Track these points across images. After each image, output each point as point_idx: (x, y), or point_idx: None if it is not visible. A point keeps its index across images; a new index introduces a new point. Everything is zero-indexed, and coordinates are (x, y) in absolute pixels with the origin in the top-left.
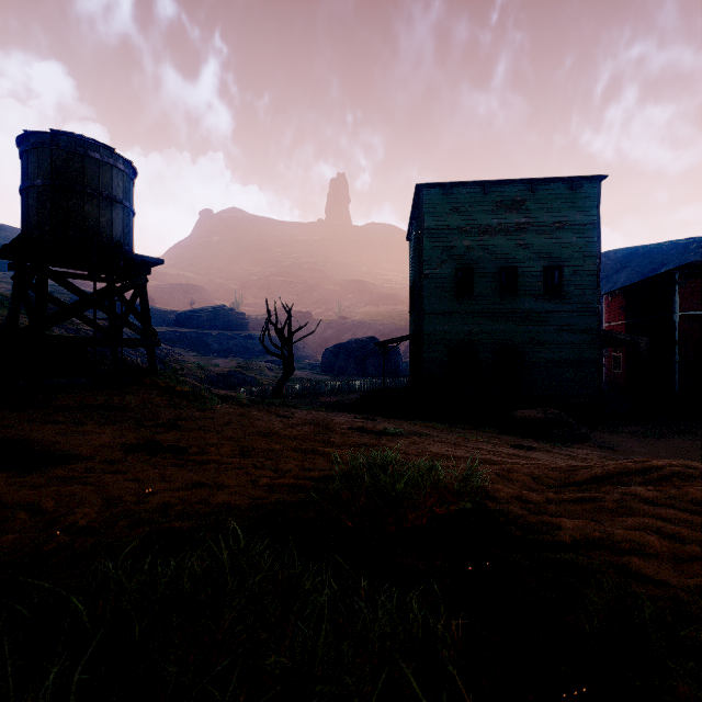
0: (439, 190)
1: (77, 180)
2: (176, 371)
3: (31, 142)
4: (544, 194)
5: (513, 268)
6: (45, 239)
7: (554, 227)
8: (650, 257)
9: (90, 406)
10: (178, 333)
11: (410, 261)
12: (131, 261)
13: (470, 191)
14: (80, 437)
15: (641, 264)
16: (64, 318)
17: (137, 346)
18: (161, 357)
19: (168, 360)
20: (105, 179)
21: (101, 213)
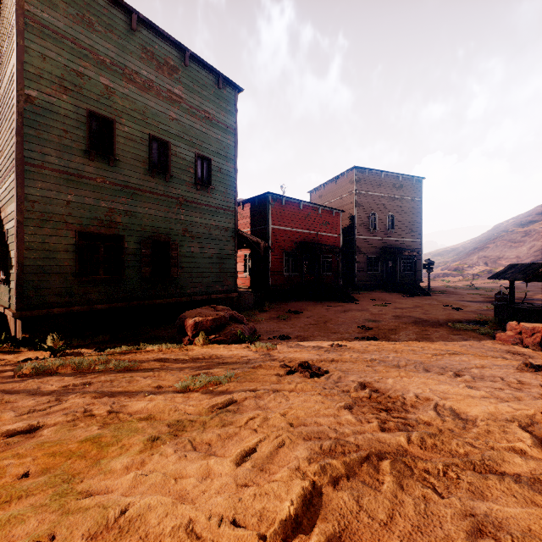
0: None
1: None
2: None
3: None
4: (196, 75)
5: (166, 142)
6: None
7: (204, 116)
8: None
9: None
10: None
11: None
12: None
13: (110, 9)
14: None
15: None
16: None
17: None
18: None
19: None
20: None
21: None
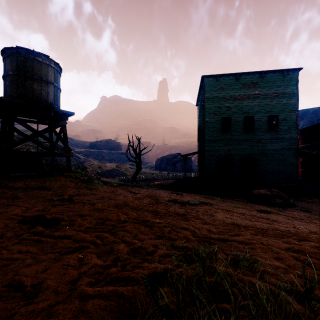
0: (213, 78)
1: (30, 71)
2: (83, 169)
3: (7, 53)
4: (268, 79)
5: (252, 117)
6: (12, 101)
7: (273, 95)
8: (316, 113)
9: (32, 187)
10: (90, 152)
11: (198, 115)
12: (57, 113)
13: (229, 78)
14: (3, 209)
15: (311, 117)
16: (22, 142)
17: (61, 156)
18: (81, 162)
19: (84, 163)
20: (44, 71)
21: (42, 88)
